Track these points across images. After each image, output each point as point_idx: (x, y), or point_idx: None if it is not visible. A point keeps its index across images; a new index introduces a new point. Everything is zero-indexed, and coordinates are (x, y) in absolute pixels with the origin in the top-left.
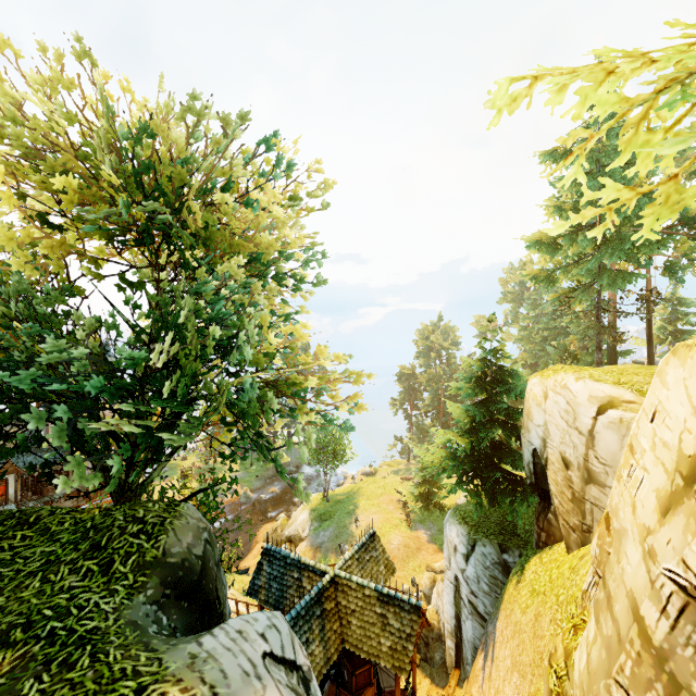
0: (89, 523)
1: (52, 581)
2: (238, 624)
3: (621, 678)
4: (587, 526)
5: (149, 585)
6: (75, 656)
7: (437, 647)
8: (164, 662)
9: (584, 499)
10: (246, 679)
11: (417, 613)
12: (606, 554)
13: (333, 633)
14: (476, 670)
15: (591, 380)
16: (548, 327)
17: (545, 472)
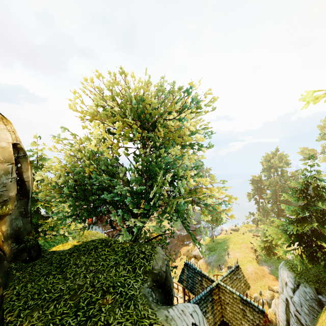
0: (127, 250)
1: (118, 271)
2: (181, 307)
3: None
4: None
5: (148, 280)
6: (129, 303)
7: None
8: (157, 316)
9: None
10: None
11: (262, 314)
12: None
13: (217, 311)
14: None
15: None
16: None
17: None
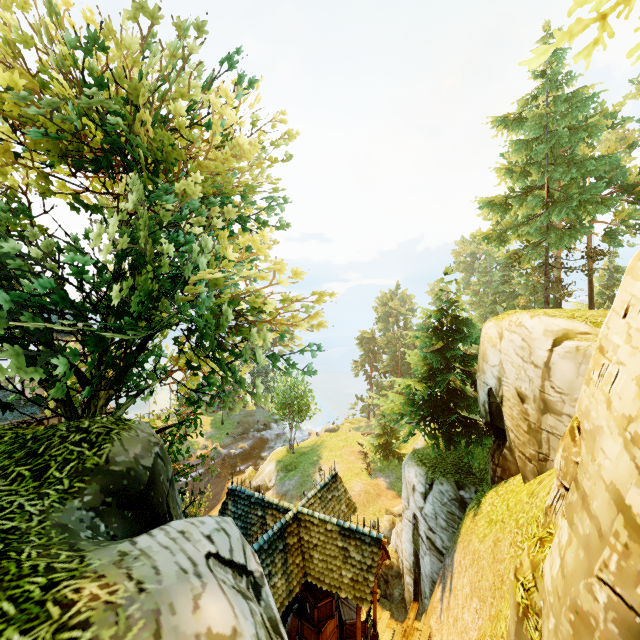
0: (30, 435)
1: None
2: (181, 526)
3: (605, 574)
4: (544, 455)
5: (87, 491)
6: None
7: (396, 584)
8: (87, 560)
9: (540, 429)
10: (182, 576)
11: (377, 546)
12: (572, 464)
13: (295, 567)
14: (435, 602)
15: (545, 316)
16: (498, 291)
17: (500, 410)
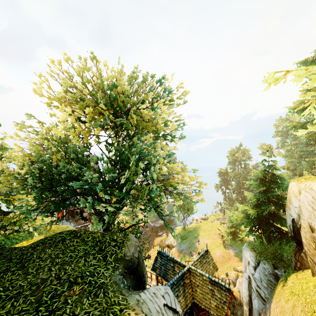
0: (97, 239)
1: (88, 261)
2: (153, 290)
3: None
4: None
5: (119, 267)
6: (98, 292)
7: (239, 308)
8: (128, 301)
9: None
10: (158, 314)
11: (228, 292)
12: None
13: (188, 294)
14: None
15: None
16: (303, 150)
17: (299, 231)
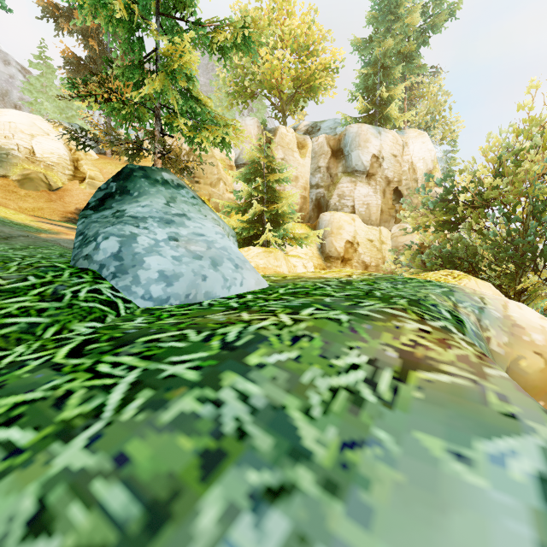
0: None
1: None
2: None
3: None
4: None
5: None
6: None
7: None
8: None
9: None
10: None
11: None
12: None
13: None
14: None
15: None
16: None
17: None
